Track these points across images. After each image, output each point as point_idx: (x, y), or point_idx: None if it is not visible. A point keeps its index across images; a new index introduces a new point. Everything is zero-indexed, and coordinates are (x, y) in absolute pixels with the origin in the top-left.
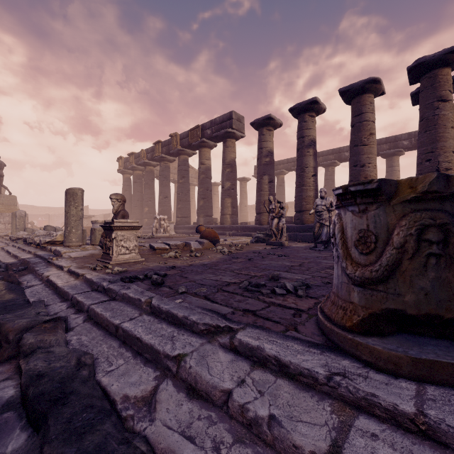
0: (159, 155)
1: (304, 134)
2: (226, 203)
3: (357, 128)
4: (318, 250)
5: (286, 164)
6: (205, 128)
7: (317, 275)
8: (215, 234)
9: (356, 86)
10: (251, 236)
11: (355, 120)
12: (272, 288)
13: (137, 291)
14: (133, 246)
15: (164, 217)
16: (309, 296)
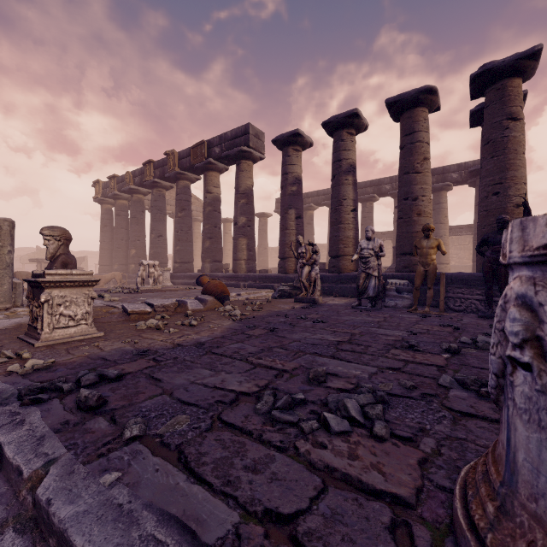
0: (150, 180)
1: (342, 156)
2: (240, 245)
3: (409, 151)
4: (363, 309)
5: (315, 198)
6: (212, 145)
7: (385, 365)
8: (223, 288)
9: (407, 97)
10: (273, 288)
11: (406, 141)
12: (321, 414)
13: (31, 437)
14: (83, 313)
15: (154, 263)
16: (398, 436)
